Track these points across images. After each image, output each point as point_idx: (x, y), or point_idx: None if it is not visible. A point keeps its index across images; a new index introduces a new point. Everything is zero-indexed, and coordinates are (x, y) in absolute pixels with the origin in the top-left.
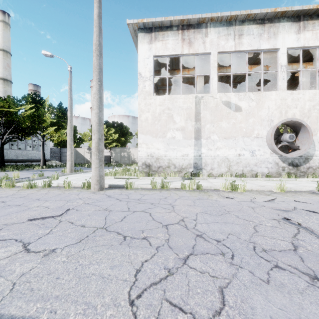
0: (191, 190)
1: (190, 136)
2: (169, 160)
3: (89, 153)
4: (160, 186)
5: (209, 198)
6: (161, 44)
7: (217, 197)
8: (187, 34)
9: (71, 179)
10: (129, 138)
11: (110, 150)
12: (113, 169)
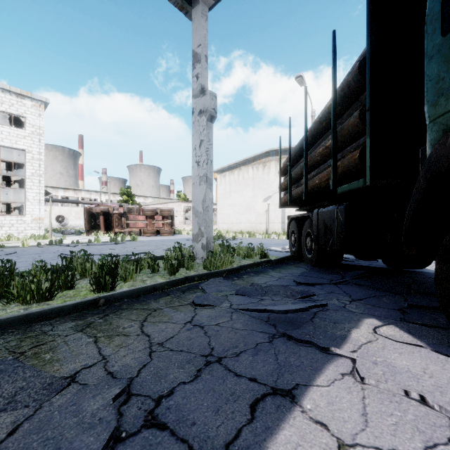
0: None
1: None
2: None
3: None
4: None
5: None
6: None
7: None
8: None
9: None
10: None
11: None
12: None
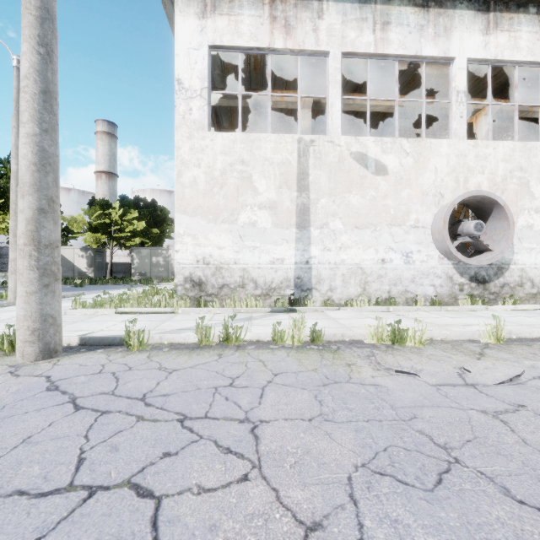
0: (297, 345)
1: (288, 221)
2: (243, 272)
3: (85, 257)
4: (220, 337)
5: (352, 375)
6: (227, 21)
7: (370, 369)
8: (281, 8)
9: (0, 319)
10: (169, 231)
11: (131, 253)
12: (130, 290)
